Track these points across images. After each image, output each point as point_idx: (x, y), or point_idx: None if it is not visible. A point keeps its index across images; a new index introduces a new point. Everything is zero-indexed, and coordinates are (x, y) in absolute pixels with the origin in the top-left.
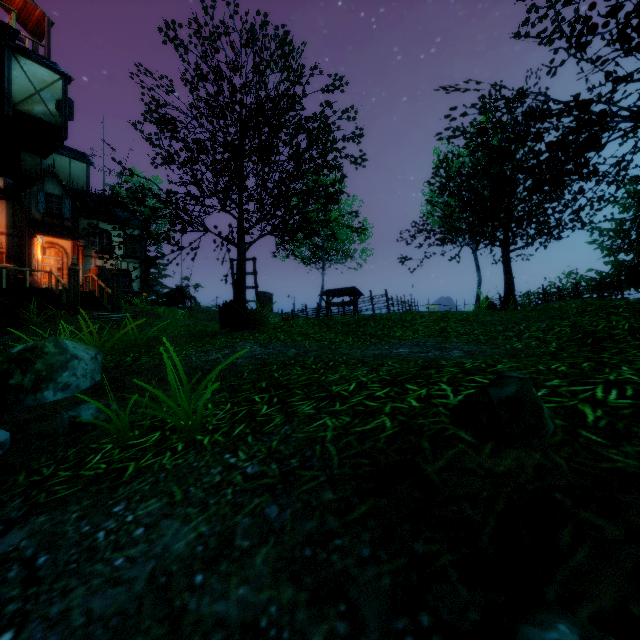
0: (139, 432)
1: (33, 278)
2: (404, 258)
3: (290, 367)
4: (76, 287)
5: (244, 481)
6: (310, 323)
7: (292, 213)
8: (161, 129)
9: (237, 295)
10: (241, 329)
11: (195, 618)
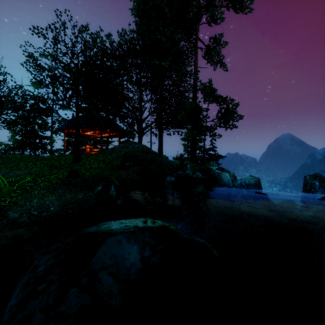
0: None
1: None
2: None
3: None
4: None
5: (47, 192)
6: None
7: None
8: None
9: None
10: None
11: (68, 199)
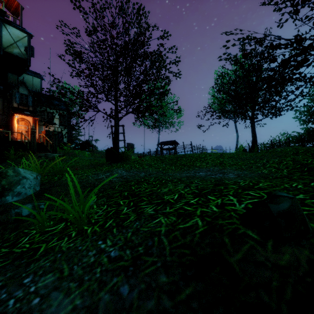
0: (53, 222)
1: (13, 136)
2: (200, 125)
3: (141, 183)
4: (34, 140)
5: (108, 262)
6: (152, 159)
7: (143, 101)
8: (75, 58)
9: (114, 144)
10: (116, 162)
11: None
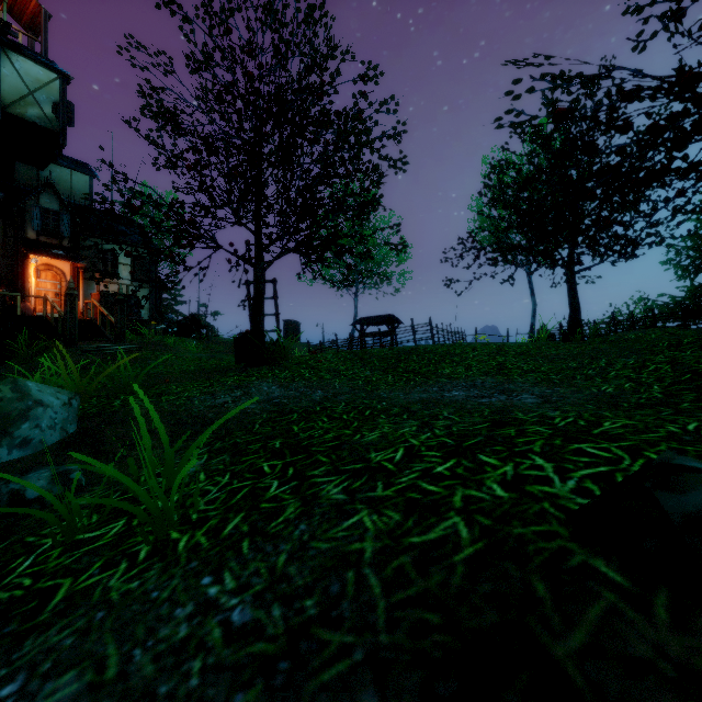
0: (98, 518)
1: (25, 304)
2: (450, 281)
3: (314, 417)
4: (73, 315)
5: (224, 643)
6: (341, 357)
7: (319, 225)
8: (163, 126)
9: (254, 324)
10: (258, 364)
11: None
